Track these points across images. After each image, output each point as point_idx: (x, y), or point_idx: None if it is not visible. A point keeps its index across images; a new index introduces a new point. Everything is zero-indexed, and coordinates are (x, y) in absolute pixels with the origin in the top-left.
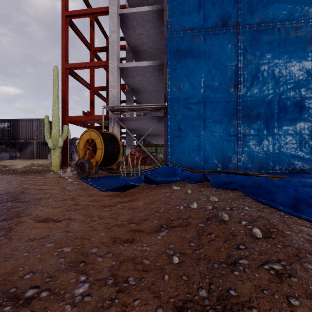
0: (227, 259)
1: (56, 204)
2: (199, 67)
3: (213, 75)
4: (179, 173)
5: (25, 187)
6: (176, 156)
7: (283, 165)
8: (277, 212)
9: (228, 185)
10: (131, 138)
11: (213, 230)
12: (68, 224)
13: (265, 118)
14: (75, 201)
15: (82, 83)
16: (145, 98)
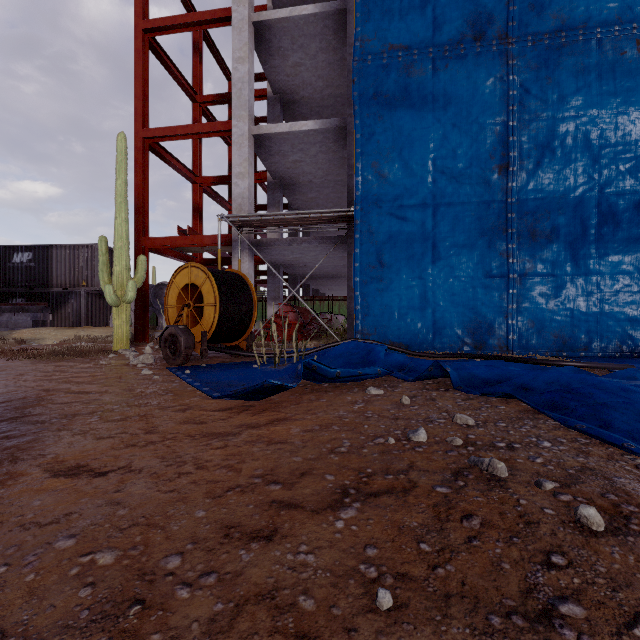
0: (524, 600)
1: (105, 429)
2: (424, 129)
3: (454, 145)
4: (381, 357)
5: (48, 388)
6: (373, 321)
7: (609, 341)
8: (625, 456)
9: (493, 386)
10: (278, 283)
11: (474, 505)
12: (123, 483)
13: (569, 237)
14: (149, 422)
15: (178, 169)
16: (307, 200)
